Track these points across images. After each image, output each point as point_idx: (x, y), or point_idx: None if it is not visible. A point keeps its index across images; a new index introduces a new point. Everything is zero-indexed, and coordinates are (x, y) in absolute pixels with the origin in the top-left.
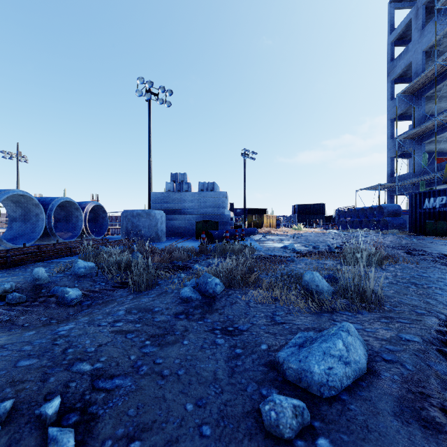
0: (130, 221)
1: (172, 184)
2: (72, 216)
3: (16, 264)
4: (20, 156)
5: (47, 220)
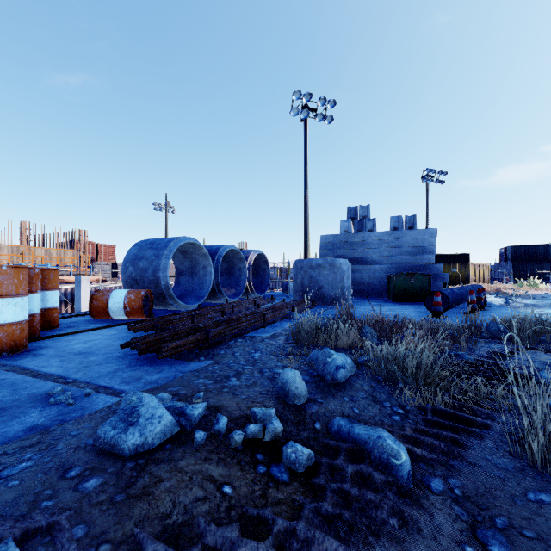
0: (308, 275)
1: (350, 222)
2: (234, 268)
3: (216, 341)
4: (168, 206)
5: (214, 274)
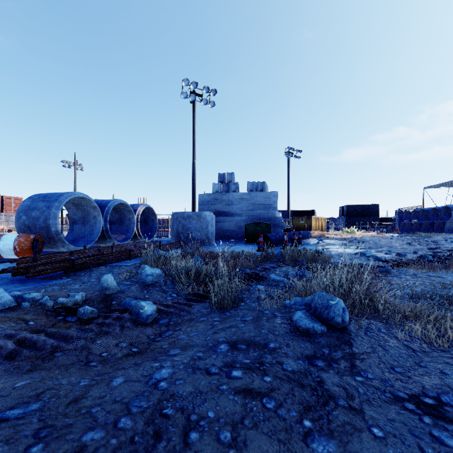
0: (181, 224)
1: (220, 184)
2: (125, 218)
3: (81, 268)
4: (77, 164)
5: (104, 222)
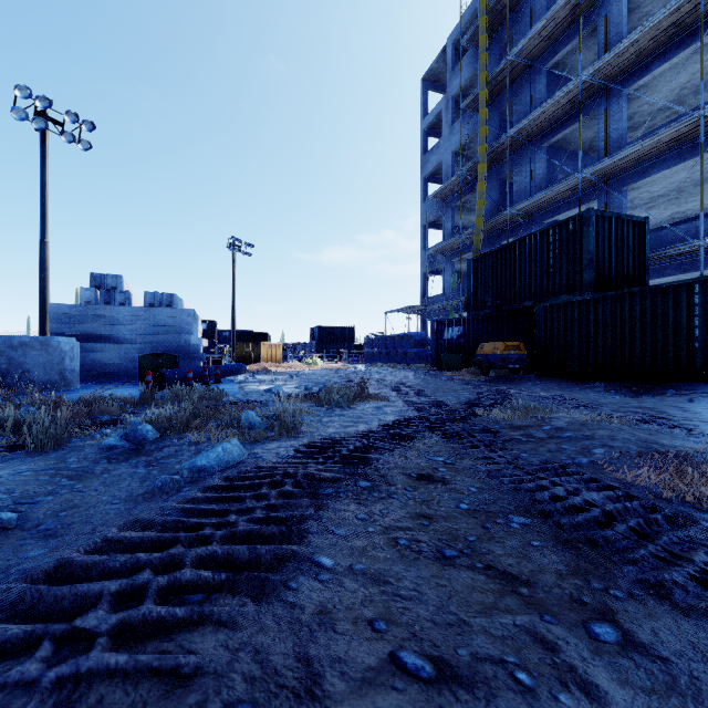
0: (6, 356)
1: (95, 291)
2: None
3: None
4: None
5: None
